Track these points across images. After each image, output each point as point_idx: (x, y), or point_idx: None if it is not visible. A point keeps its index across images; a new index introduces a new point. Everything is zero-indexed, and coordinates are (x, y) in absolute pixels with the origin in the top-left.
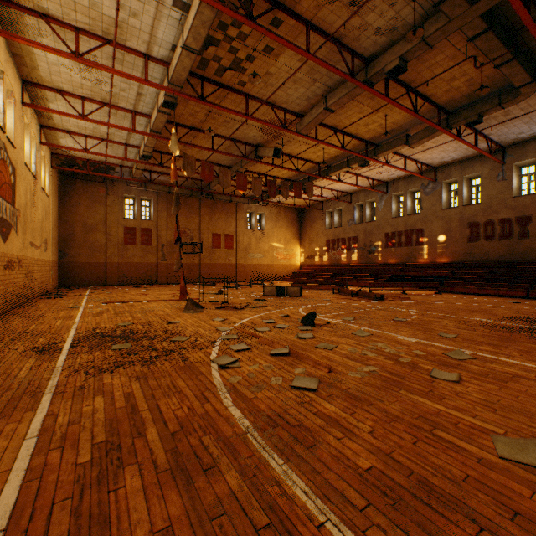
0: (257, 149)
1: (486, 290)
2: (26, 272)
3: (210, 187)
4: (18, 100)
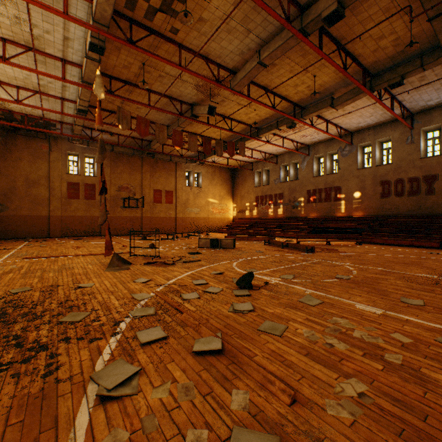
0: (193, 108)
1: (401, 241)
2: None
3: (150, 146)
4: None
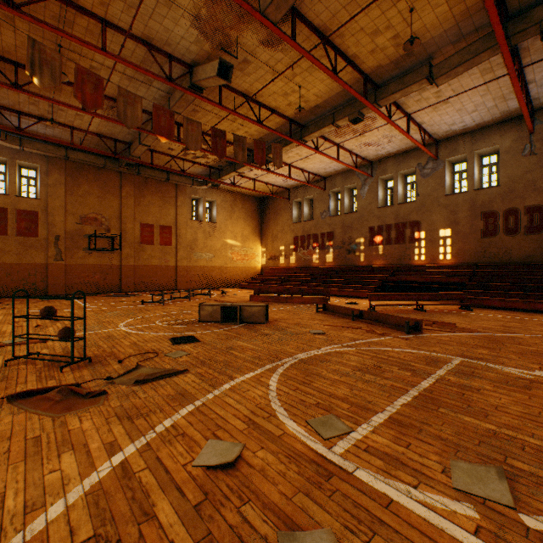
0: (192, 71)
1: (536, 304)
2: None
3: (130, 151)
4: None
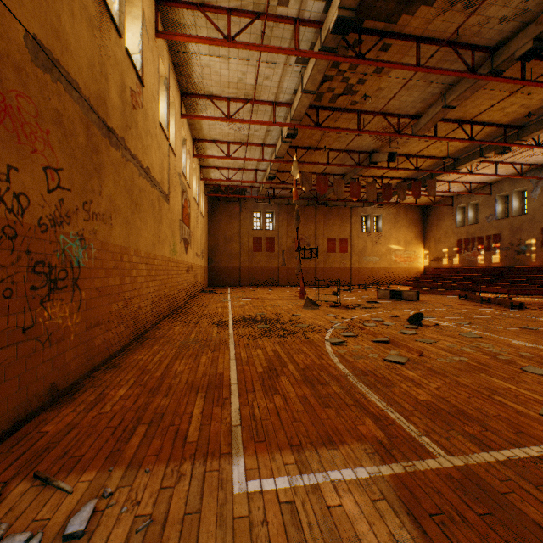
0: (370, 155)
1: None
2: (194, 275)
3: (325, 195)
4: (191, 154)
